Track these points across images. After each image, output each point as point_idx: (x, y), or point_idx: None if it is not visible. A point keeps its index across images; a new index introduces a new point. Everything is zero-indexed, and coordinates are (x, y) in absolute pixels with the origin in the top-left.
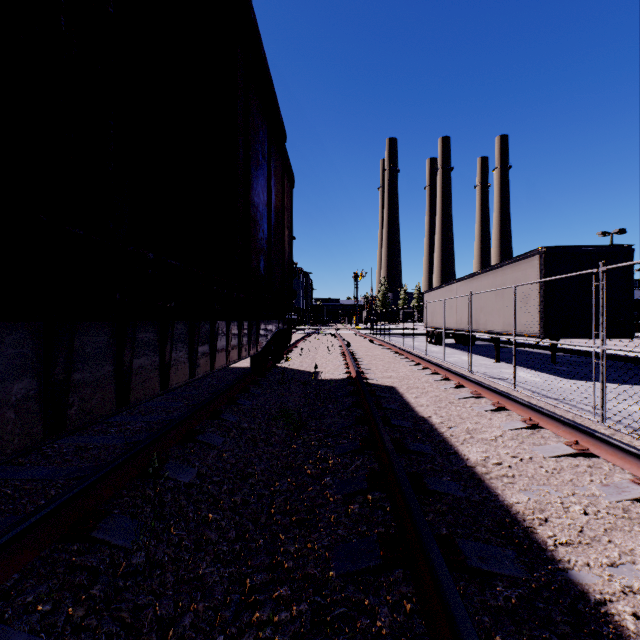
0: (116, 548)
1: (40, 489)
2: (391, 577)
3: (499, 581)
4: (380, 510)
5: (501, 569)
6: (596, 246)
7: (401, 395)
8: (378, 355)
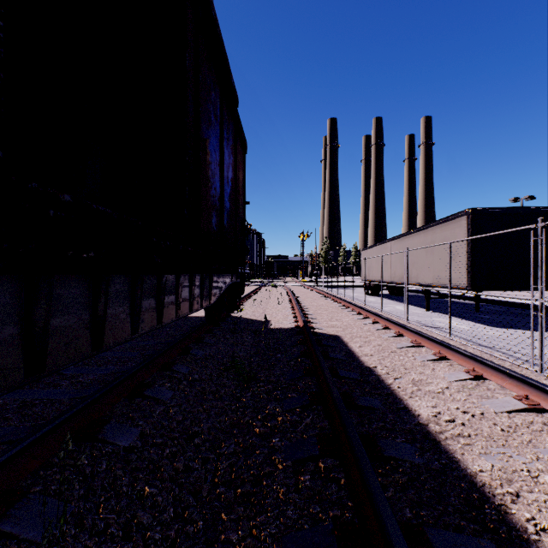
0: (25, 543)
1: None
2: None
3: None
4: (334, 484)
5: None
6: (517, 208)
7: (346, 344)
8: (322, 305)
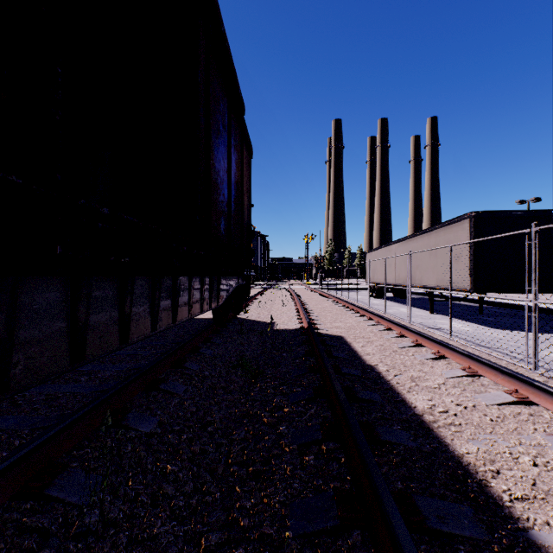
0: (70, 506)
1: (4, 440)
2: (349, 540)
3: (460, 544)
4: (335, 462)
5: (461, 530)
6: (520, 211)
7: (349, 344)
8: (327, 307)
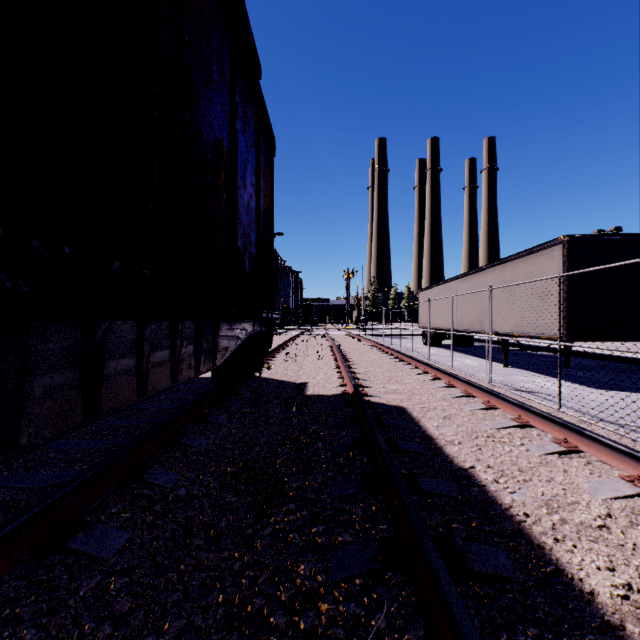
0: None
1: None
2: None
3: None
4: None
5: None
6: (626, 235)
7: (417, 423)
8: (375, 360)
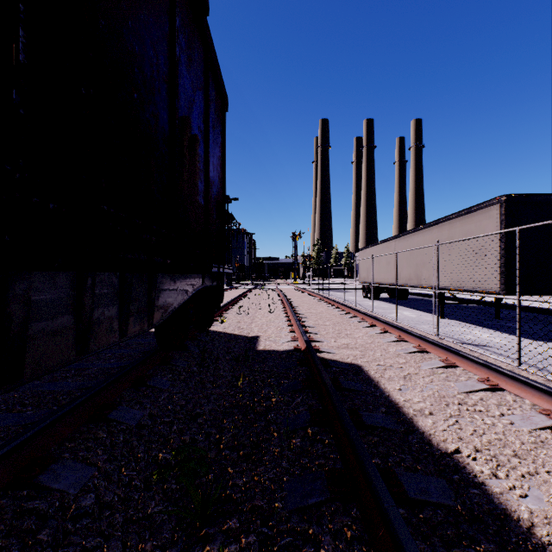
0: None
1: None
2: None
3: None
4: None
5: None
6: None
7: (377, 385)
8: (323, 313)
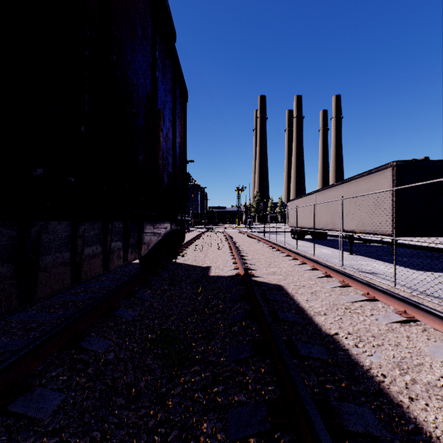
0: None
1: None
2: None
3: None
4: None
5: None
6: (438, 160)
7: (292, 297)
8: (259, 250)
